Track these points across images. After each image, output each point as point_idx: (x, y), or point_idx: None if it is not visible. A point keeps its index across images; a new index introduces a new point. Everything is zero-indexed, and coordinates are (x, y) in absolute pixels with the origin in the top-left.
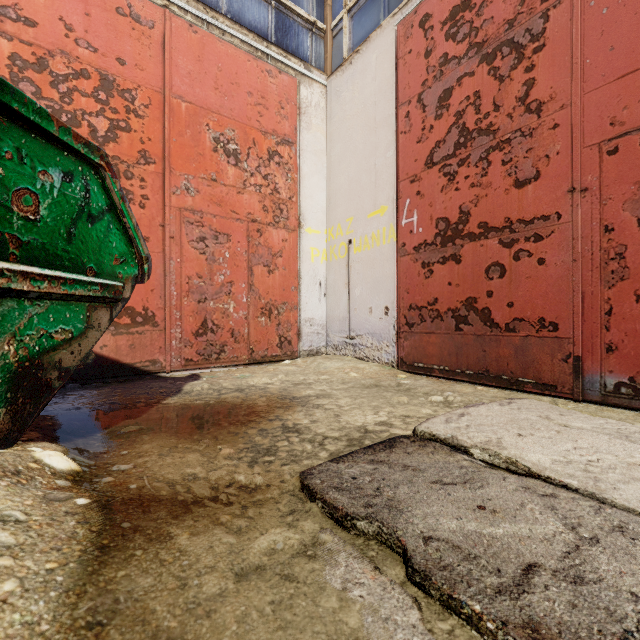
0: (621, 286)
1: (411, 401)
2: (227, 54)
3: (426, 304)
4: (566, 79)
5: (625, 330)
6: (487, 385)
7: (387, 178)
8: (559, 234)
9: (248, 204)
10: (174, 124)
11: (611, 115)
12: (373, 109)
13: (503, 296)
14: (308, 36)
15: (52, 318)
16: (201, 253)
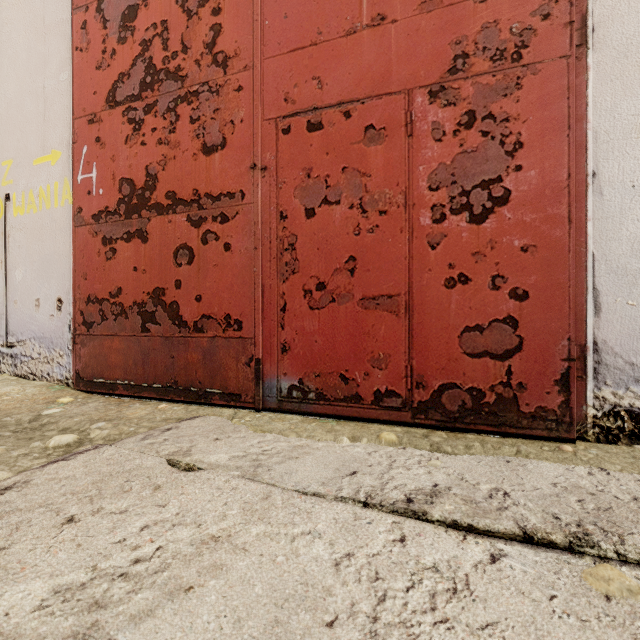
0: (293, 280)
1: (7, 453)
2: None
3: (108, 295)
4: (249, 36)
5: (296, 328)
6: (176, 401)
7: (60, 111)
8: (243, 216)
9: None
10: None
11: (285, 90)
12: (41, 4)
13: (192, 287)
14: None
15: None
16: None
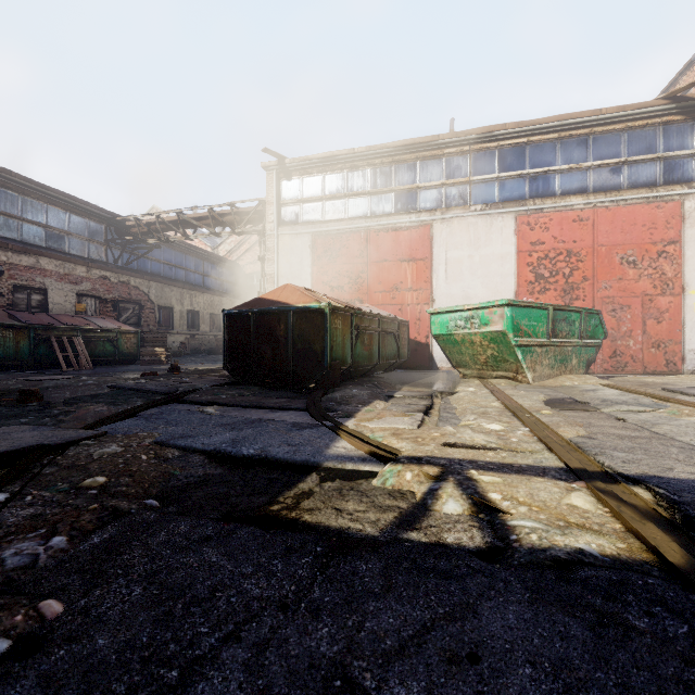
0: None
1: None
2: (628, 211)
3: None
4: None
5: None
6: None
7: None
8: None
9: (642, 287)
10: (598, 259)
11: None
12: None
13: None
14: (692, 163)
15: (590, 350)
16: (613, 317)
